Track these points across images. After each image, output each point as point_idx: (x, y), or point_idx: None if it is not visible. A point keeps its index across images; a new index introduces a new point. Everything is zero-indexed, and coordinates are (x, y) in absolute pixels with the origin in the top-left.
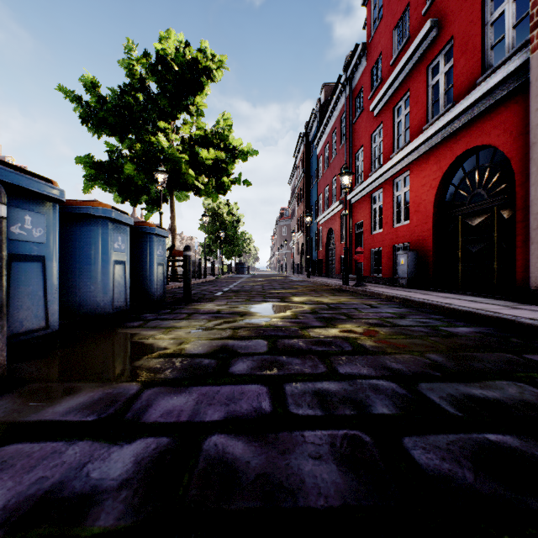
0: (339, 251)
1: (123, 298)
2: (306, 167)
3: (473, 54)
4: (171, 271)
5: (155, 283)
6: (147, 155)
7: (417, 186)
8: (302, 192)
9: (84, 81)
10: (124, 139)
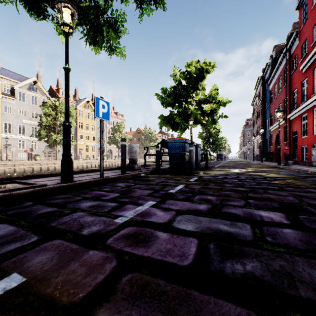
0: (282, 147)
1: (194, 165)
2: (262, 97)
3: None
4: None
5: (198, 161)
6: (183, 113)
7: None
8: (259, 111)
9: (162, 89)
10: (173, 106)
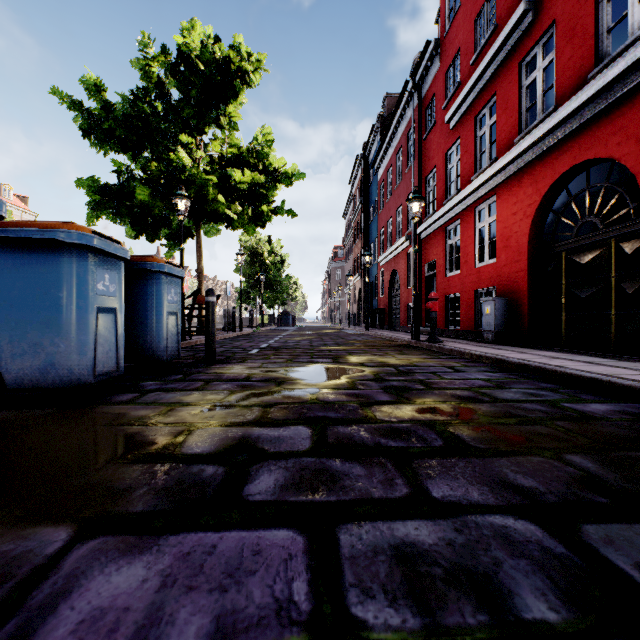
0: (405, 298)
1: (112, 361)
2: (364, 197)
3: (583, 40)
4: (198, 323)
5: (164, 339)
6: (166, 177)
7: (506, 214)
8: (359, 226)
9: (86, 84)
10: (138, 157)
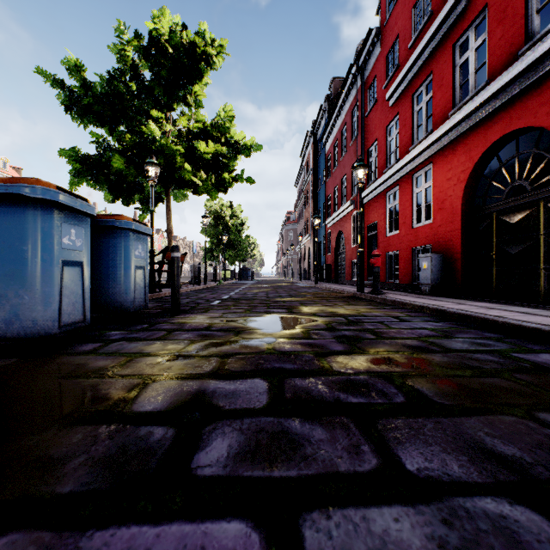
0: (349, 255)
1: (78, 311)
2: (313, 167)
3: (514, 21)
4: (167, 277)
5: (131, 291)
6: (138, 148)
7: (441, 180)
8: (309, 193)
9: (67, 65)
10: (114, 130)
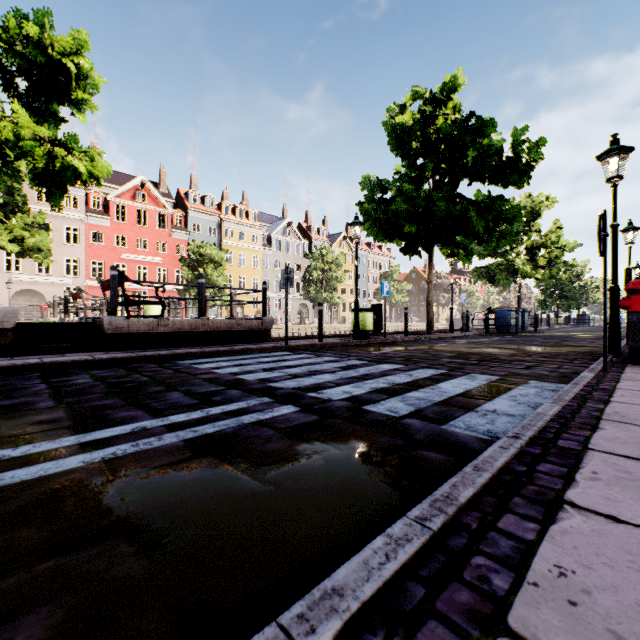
0: None
1: (520, 328)
2: None
3: None
4: None
5: (525, 326)
6: (508, 266)
7: None
8: None
9: None
10: (493, 256)
